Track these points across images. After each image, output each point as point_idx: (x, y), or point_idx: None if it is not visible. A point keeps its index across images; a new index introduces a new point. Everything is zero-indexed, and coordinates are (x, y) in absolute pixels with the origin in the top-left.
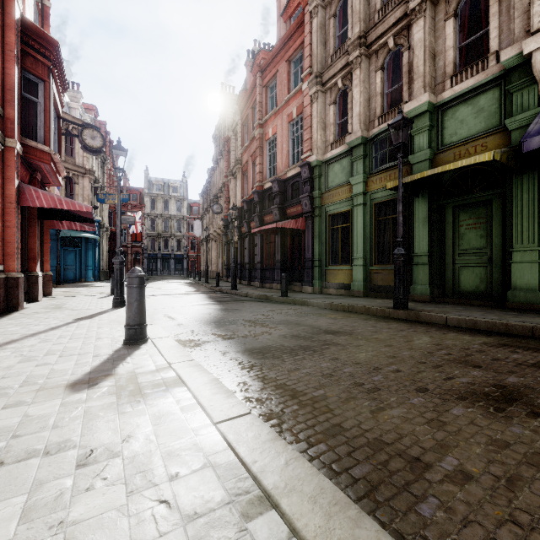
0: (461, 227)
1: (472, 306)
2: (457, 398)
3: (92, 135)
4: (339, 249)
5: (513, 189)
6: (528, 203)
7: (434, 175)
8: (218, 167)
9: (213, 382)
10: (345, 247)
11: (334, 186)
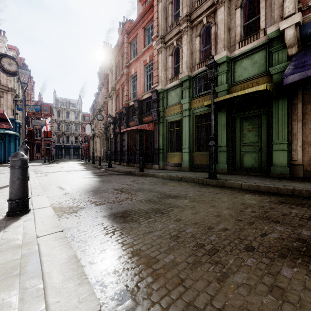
0: (244, 130)
1: (252, 176)
2: (279, 256)
3: (9, 62)
4: (174, 142)
5: (273, 108)
6: (282, 116)
7: (230, 99)
8: (101, 92)
9: (70, 261)
10: (177, 141)
11: (171, 104)
